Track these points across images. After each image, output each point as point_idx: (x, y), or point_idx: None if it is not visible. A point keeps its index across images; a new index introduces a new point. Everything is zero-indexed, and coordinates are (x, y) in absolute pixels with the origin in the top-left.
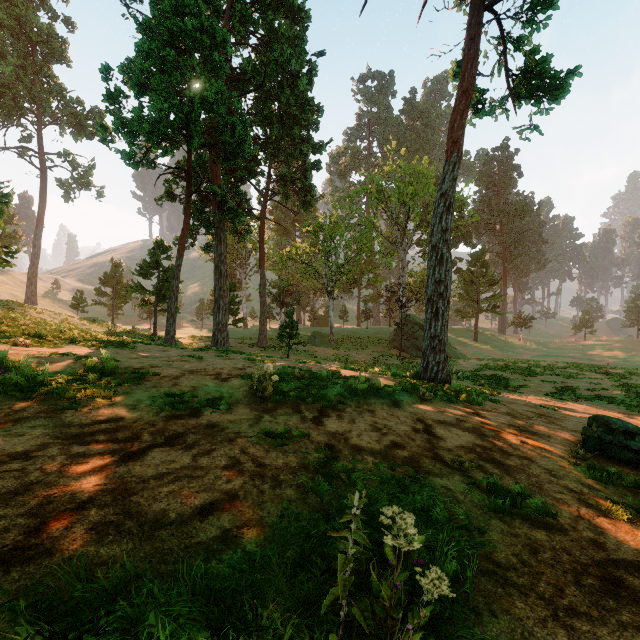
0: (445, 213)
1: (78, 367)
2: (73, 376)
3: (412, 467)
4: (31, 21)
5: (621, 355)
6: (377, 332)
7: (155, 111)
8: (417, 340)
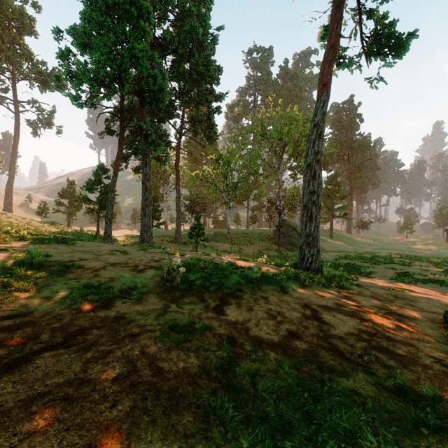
0: (317, 139)
1: (11, 261)
2: (0, 270)
3: (314, 364)
4: (8, 3)
5: (434, 248)
6: (261, 232)
7: (94, 63)
8: (290, 238)
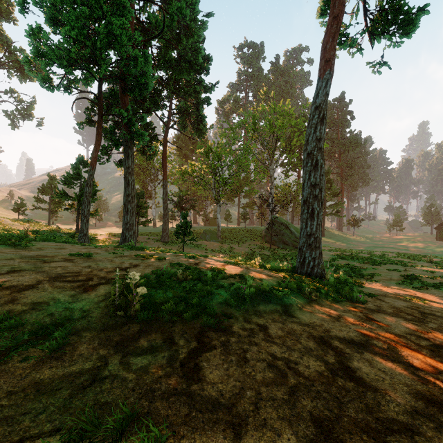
0: (319, 124)
1: None
2: None
3: None
4: None
5: (426, 246)
6: (252, 230)
7: (64, 37)
8: (283, 236)
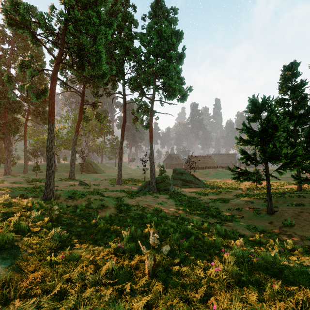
0: (74, 145)
1: None
2: None
3: None
4: None
5: None
6: (77, 165)
7: None
8: (88, 168)
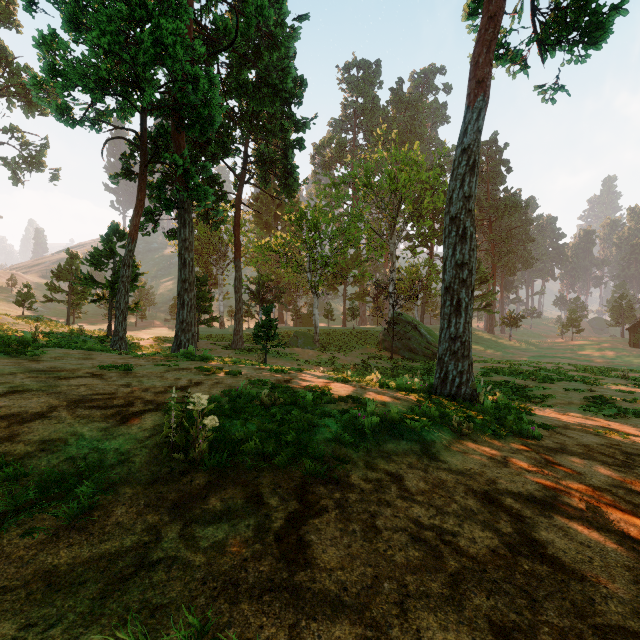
0: (468, 174)
1: None
2: None
3: None
4: None
5: (616, 355)
6: (365, 332)
7: (90, 47)
8: (409, 340)
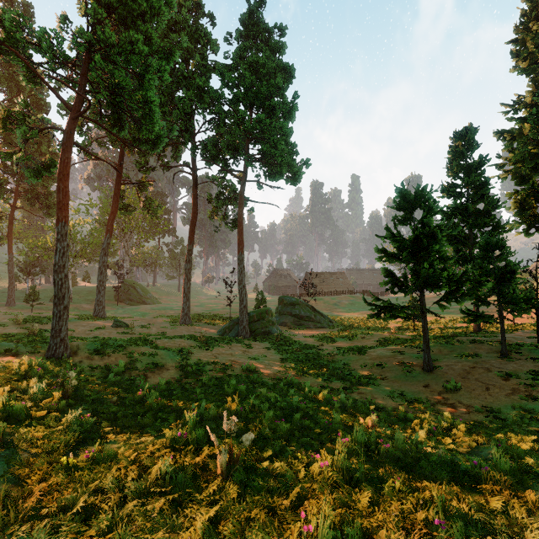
0: (104, 256)
1: None
2: None
3: None
4: None
5: None
6: (109, 290)
7: None
8: (130, 295)
